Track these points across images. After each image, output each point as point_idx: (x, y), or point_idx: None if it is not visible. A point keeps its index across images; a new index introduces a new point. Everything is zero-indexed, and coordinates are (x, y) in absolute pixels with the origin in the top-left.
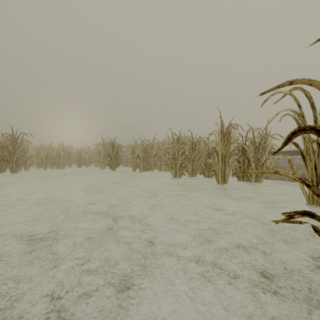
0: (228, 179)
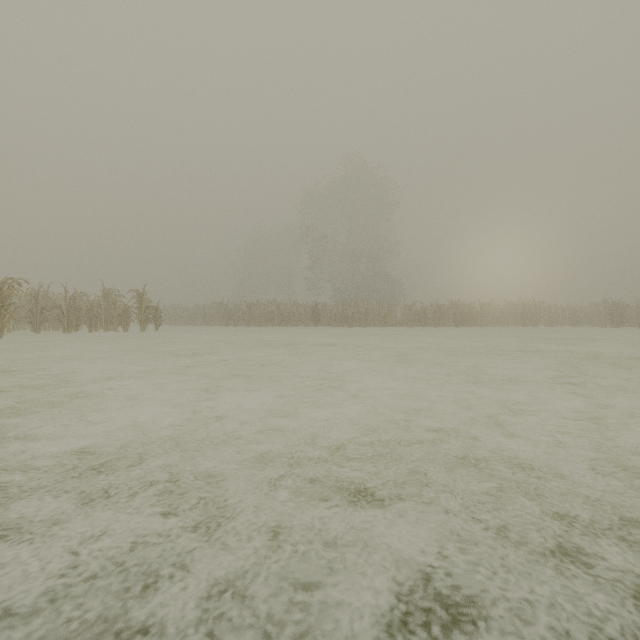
0: None
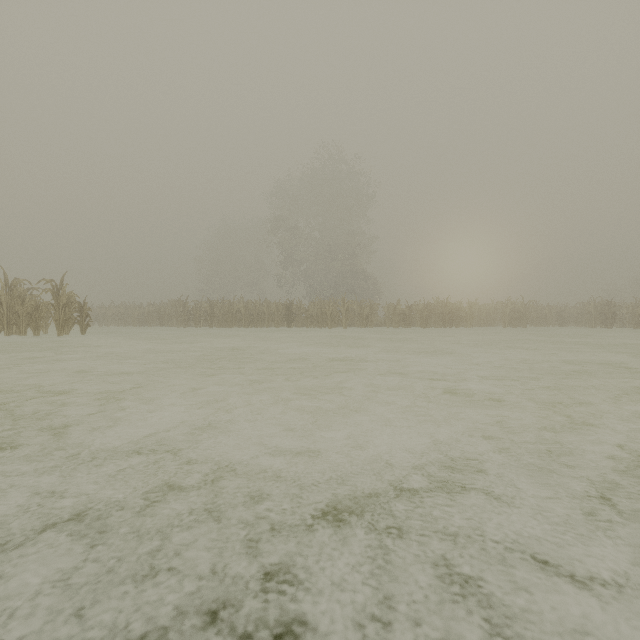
0: None
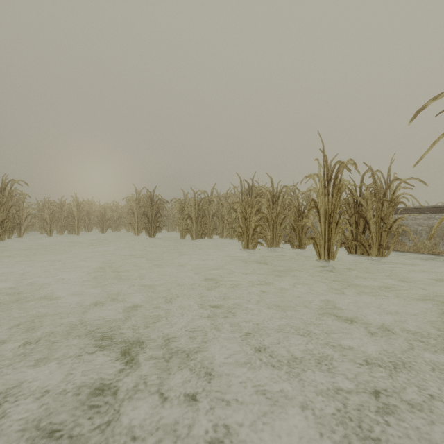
0: (336, 252)
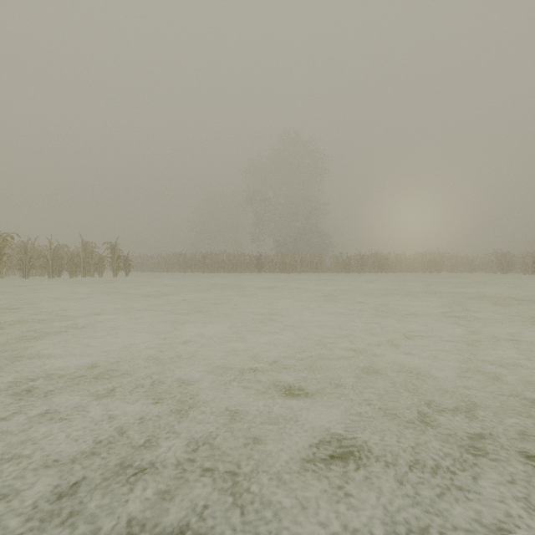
0: None
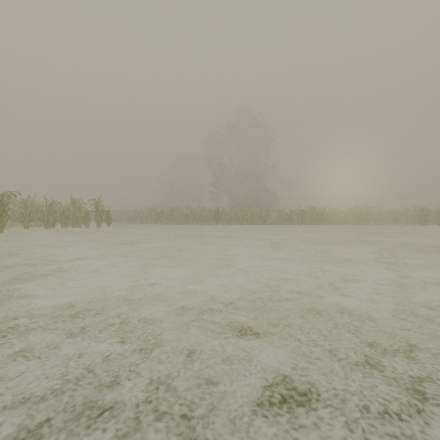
0: None
